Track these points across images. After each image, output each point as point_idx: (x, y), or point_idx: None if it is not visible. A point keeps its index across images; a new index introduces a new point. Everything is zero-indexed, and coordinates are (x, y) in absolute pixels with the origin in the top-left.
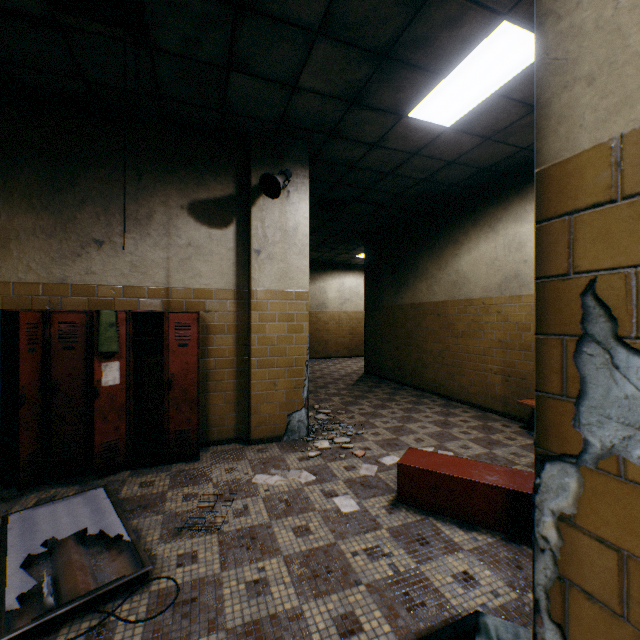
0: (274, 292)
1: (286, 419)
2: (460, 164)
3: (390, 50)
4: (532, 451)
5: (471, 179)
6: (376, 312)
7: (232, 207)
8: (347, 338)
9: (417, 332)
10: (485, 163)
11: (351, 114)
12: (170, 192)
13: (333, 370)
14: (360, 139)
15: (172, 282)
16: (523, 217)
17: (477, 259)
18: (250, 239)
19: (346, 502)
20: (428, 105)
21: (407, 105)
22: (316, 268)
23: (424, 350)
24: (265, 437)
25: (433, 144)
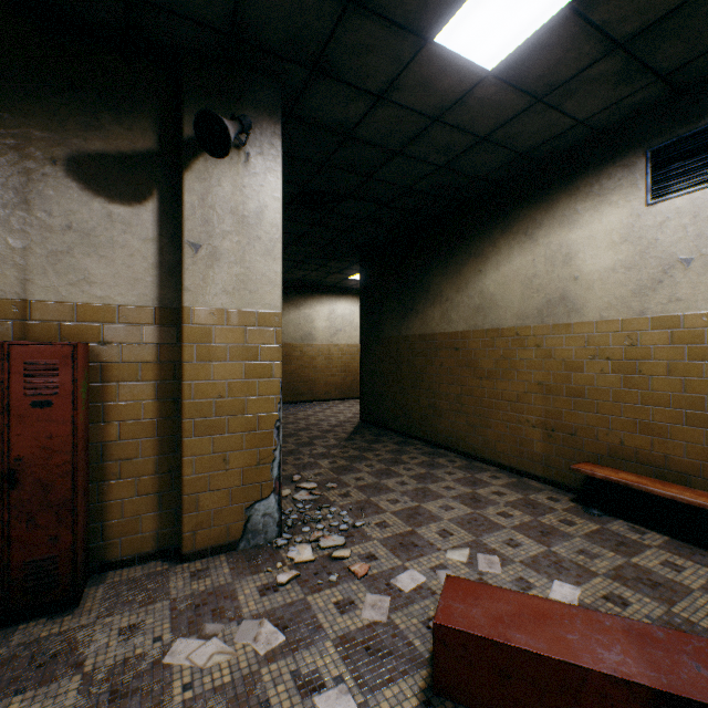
0: (224, 312)
1: (244, 514)
2: (494, 143)
3: None
4: (604, 545)
5: (503, 170)
6: (375, 345)
7: (151, 171)
8: (339, 377)
9: (428, 371)
10: (526, 144)
11: (347, 26)
12: (29, 132)
13: (321, 418)
14: (360, 83)
15: (33, 291)
16: (573, 220)
17: (509, 276)
18: (181, 224)
19: (340, 707)
20: (467, 20)
21: (436, 16)
22: (301, 291)
23: (437, 394)
24: (208, 547)
25: (464, 103)
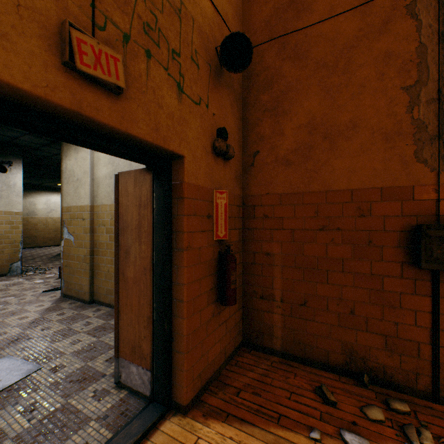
0: (3, 211)
1: (10, 266)
2: None
3: (57, 141)
4: None
5: None
6: None
7: None
8: (53, 234)
9: None
10: None
11: (44, 147)
12: None
13: (41, 252)
14: (50, 152)
15: None
16: None
17: None
18: None
19: (39, 281)
20: None
21: None
22: (27, 188)
23: None
24: None
25: None
